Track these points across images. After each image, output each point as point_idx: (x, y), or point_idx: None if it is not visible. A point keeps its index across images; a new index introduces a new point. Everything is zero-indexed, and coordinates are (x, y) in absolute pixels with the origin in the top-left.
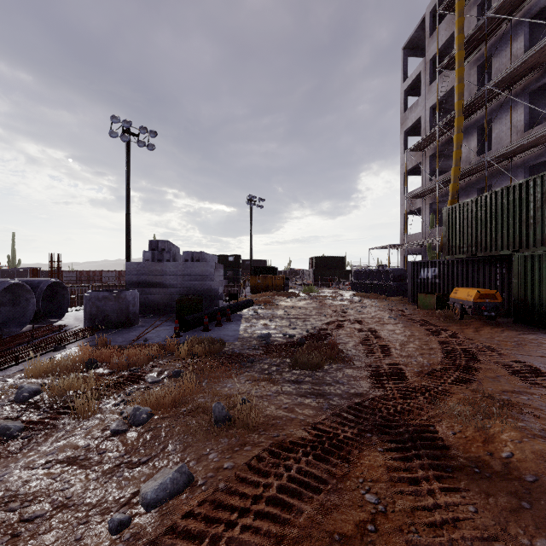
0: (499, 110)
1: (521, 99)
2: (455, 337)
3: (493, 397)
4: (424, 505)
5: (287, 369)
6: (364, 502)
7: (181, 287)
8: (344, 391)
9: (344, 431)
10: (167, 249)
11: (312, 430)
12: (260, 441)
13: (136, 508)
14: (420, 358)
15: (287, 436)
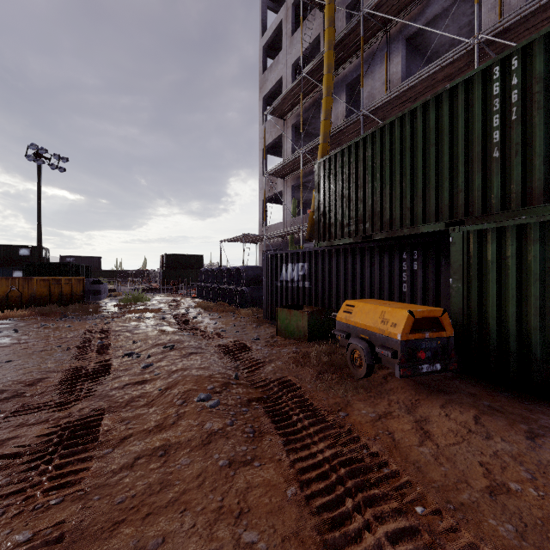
0: (371, 61)
1: (398, 44)
2: None
3: None
4: None
5: None
6: None
7: None
8: None
9: None
10: None
11: None
12: None
13: None
14: None
15: None
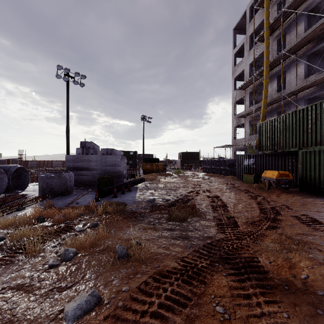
0: (289, 66)
1: (302, 59)
2: (265, 200)
3: (292, 238)
4: (255, 313)
5: (165, 221)
6: (215, 313)
7: (100, 170)
8: (200, 235)
9: (201, 262)
10: (91, 147)
11: (181, 262)
12: (147, 270)
13: (61, 322)
14: (246, 213)
15: (165, 266)
